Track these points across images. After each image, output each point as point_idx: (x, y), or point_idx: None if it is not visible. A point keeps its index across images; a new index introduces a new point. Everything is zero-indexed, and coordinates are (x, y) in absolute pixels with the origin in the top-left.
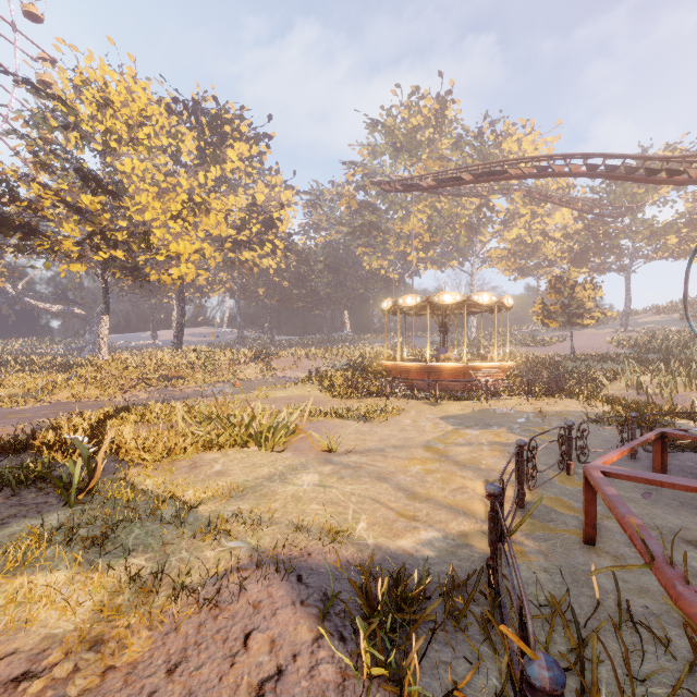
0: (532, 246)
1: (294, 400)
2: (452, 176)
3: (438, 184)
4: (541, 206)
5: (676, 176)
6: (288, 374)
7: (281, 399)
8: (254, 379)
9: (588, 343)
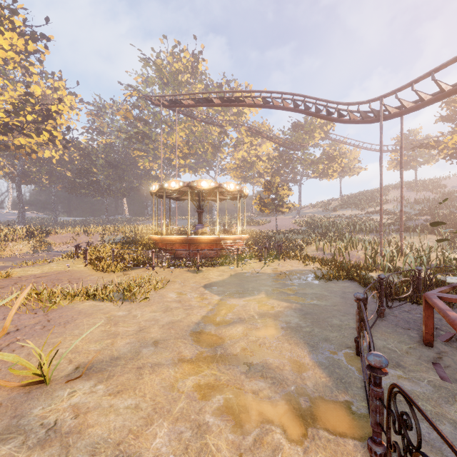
0: (250, 163)
1: (46, 277)
2: (205, 98)
3: (195, 103)
4: (256, 139)
5: (342, 118)
6: (64, 248)
7: (29, 277)
8: (22, 255)
9: (282, 223)
